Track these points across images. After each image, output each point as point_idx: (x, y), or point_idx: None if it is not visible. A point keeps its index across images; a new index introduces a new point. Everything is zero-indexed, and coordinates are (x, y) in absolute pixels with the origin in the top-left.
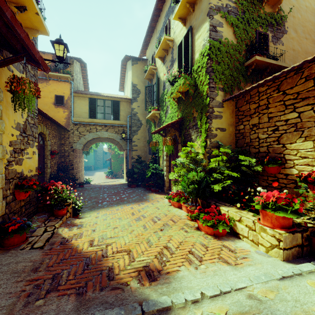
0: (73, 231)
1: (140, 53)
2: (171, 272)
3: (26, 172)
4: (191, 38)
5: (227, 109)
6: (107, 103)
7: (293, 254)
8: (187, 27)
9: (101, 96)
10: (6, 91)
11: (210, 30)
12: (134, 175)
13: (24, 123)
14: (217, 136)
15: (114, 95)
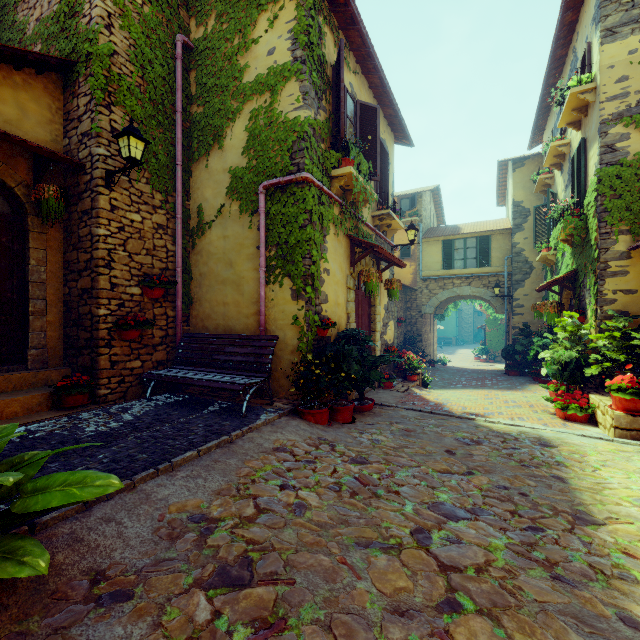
0: (422, 392)
1: (529, 145)
2: (489, 417)
3: (388, 340)
4: (582, 155)
5: (639, 259)
6: (469, 242)
7: (634, 437)
8: (582, 134)
9: (459, 235)
10: (380, 285)
11: (601, 154)
12: (515, 356)
13: (387, 302)
14: (617, 301)
15: (483, 224)
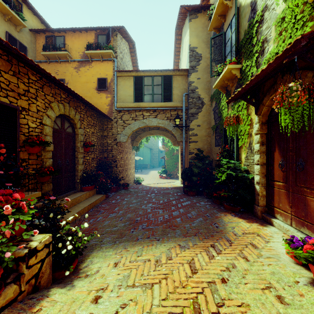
0: None
1: (201, 2)
2: None
3: None
4: None
5: None
6: (156, 80)
7: None
8: None
9: (148, 72)
10: None
11: None
12: (193, 177)
13: None
14: None
15: None
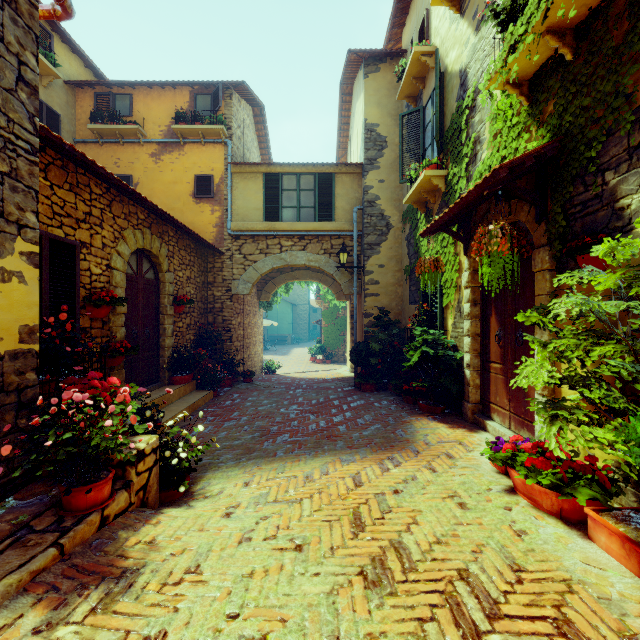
0: (51, 639)
1: (386, 43)
2: None
3: None
4: None
5: None
6: (305, 181)
7: None
8: None
9: (290, 167)
10: None
11: None
12: (370, 359)
13: None
14: None
15: None
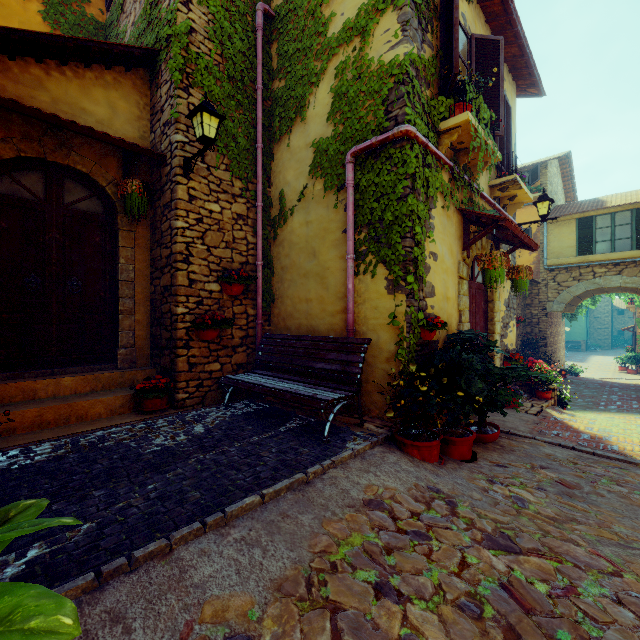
0: (563, 416)
1: None
2: None
3: (509, 345)
4: None
5: None
6: (620, 217)
7: None
8: None
9: (604, 209)
10: None
11: None
12: None
13: (508, 297)
14: None
15: None
